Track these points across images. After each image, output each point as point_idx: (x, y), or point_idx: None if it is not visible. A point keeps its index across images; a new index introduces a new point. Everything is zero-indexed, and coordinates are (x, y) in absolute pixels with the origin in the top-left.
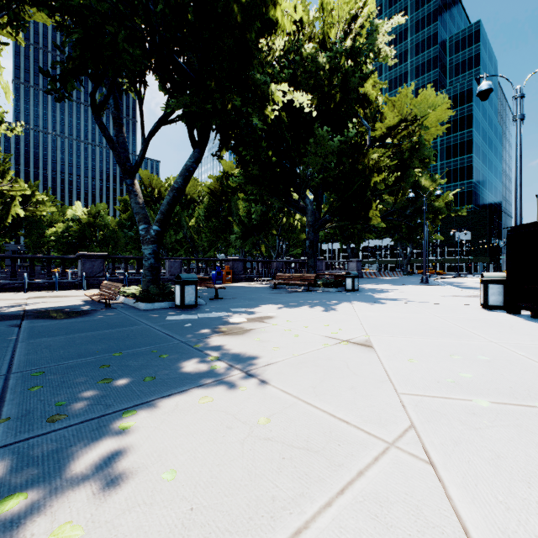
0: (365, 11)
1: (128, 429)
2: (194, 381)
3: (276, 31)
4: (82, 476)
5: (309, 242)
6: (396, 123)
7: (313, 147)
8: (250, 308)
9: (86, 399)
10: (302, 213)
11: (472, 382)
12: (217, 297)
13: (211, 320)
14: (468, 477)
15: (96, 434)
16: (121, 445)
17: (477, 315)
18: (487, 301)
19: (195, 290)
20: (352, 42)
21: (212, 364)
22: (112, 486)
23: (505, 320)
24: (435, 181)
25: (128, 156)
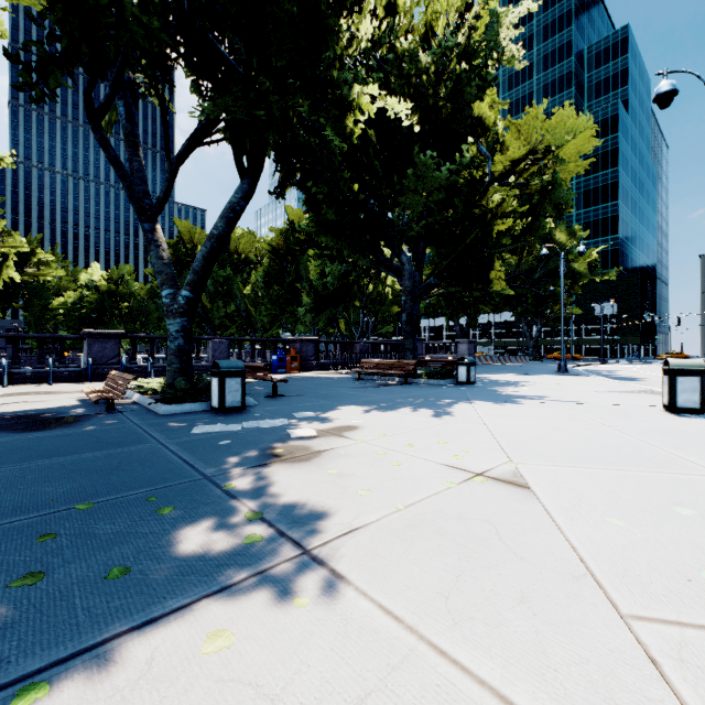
0: None
1: None
2: (206, 578)
3: (362, 9)
4: None
5: (407, 316)
6: (522, 155)
7: (413, 182)
8: (323, 412)
9: None
10: (396, 275)
11: None
12: (275, 393)
13: (261, 434)
14: None
15: None
16: None
17: (666, 424)
18: (674, 401)
19: (241, 385)
20: (465, 40)
21: (248, 530)
22: None
23: None
24: (573, 235)
25: (146, 190)
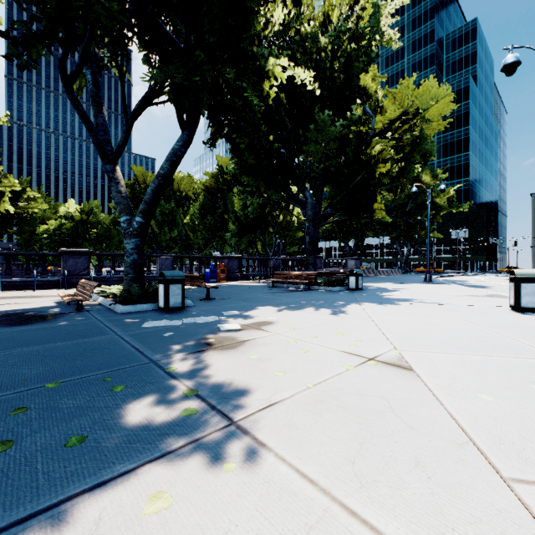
0: None
1: None
2: (149, 445)
3: None
4: None
5: (309, 238)
6: (397, 116)
7: (314, 135)
8: (246, 311)
9: None
10: (301, 206)
11: None
12: (208, 297)
13: (197, 327)
14: None
15: None
16: None
17: (514, 320)
18: (519, 302)
19: (181, 290)
20: (354, 26)
21: (185, 405)
22: None
23: None
24: (436, 177)
25: (108, 140)
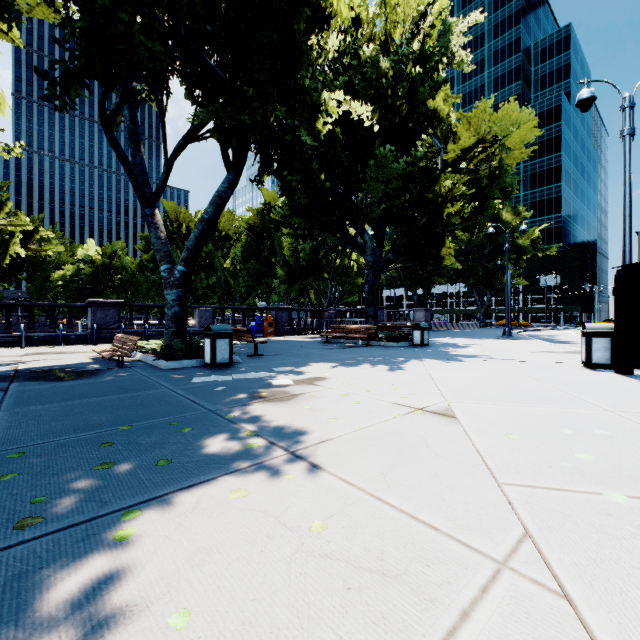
0: (436, 7)
1: (126, 541)
2: (224, 465)
3: (330, 27)
4: (49, 621)
5: (369, 287)
6: (472, 144)
7: (374, 171)
8: (298, 367)
9: (74, 493)
10: (360, 251)
11: (596, 467)
12: (256, 353)
13: (248, 382)
14: (627, 623)
15: (80, 548)
16: (114, 567)
17: (579, 376)
18: (590, 358)
19: (229, 345)
20: (420, 45)
21: (248, 441)
22: (91, 639)
23: (616, 382)
24: (518, 215)
25: (147, 181)
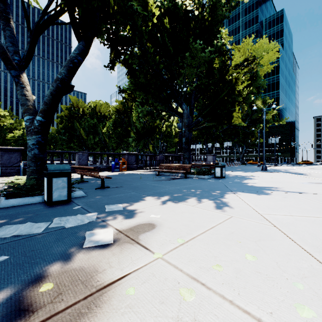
0: None
1: None
2: None
3: None
4: None
5: (185, 139)
6: (241, 61)
7: (189, 62)
8: (130, 204)
9: None
10: (179, 116)
11: None
12: (103, 186)
13: (56, 239)
14: None
15: None
16: None
17: None
18: None
19: (67, 183)
20: None
21: None
22: None
23: None
24: (265, 102)
25: (16, 51)
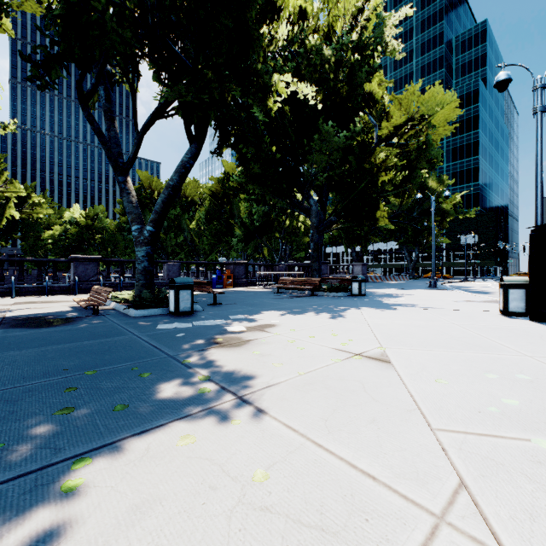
0: (371, 3)
1: (72, 492)
2: (176, 410)
3: (279, 18)
4: None
5: (314, 244)
6: (403, 122)
7: (318, 144)
8: (251, 315)
9: (31, 440)
10: (306, 214)
11: (522, 412)
12: (215, 302)
13: (206, 329)
14: None
15: (26, 500)
16: (55, 522)
17: (498, 323)
18: (507, 307)
19: (191, 295)
20: (358, 36)
21: (201, 386)
22: None
23: (532, 329)
24: (442, 183)
25: (120, 152)
